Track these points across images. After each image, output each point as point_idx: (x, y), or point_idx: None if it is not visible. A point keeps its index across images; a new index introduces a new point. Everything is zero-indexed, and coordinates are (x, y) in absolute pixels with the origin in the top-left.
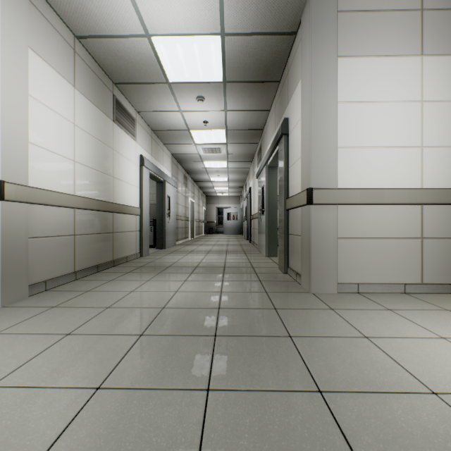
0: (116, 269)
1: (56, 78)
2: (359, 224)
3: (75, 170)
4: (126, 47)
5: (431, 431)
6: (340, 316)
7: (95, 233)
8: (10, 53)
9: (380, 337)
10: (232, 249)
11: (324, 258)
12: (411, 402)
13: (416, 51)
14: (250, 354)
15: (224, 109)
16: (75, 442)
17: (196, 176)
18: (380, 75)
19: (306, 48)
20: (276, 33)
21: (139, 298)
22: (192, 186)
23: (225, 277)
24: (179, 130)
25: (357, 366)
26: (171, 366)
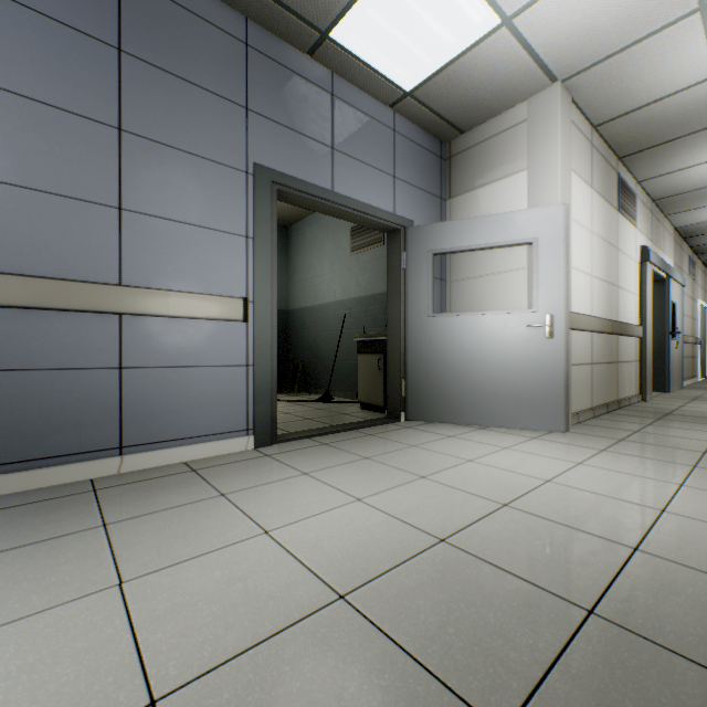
0: (629, 412)
1: (581, 187)
2: None
3: (591, 286)
4: (666, 106)
5: None
6: None
7: (603, 363)
8: (562, 184)
9: None
10: None
11: None
12: None
13: None
14: None
15: None
16: None
17: None
18: None
19: None
20: None
21: None
22: (701, 276)
23: None
24: None
25: None
26: None
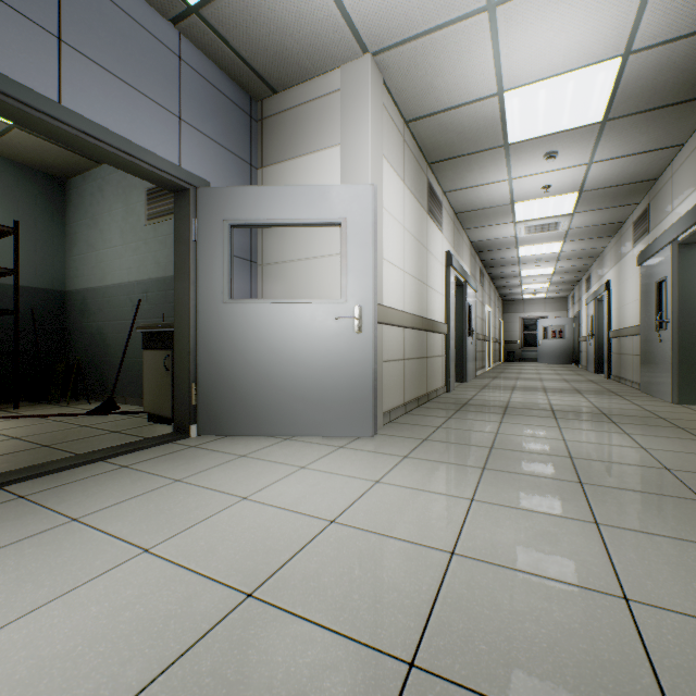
0: (436, 405)
1: (394, 178)
2: None
3: (404, 282)
4: (463, 116)
5: None
6: None
7: (415, 358)
8: (374, 167)
9: None
10: (585, 388)
11: None
12: None
13: None
14: None
15: (587, 161)
16: (633, 560)
17: (496, 271)
18: None
19: None
20: None
21: (519, 442)
22: (488, 286)
23: (626, 429)
24: (496, 206)
25: None
26: (672, 522)
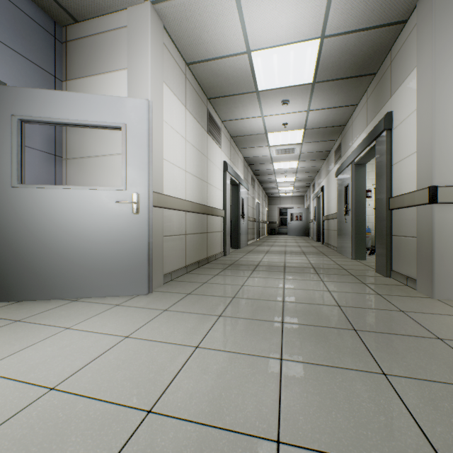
0: (212, 265)
1: (176, 102)
2: None
3: (186, 178)
4: (226, 65)
5: None
6: None
7: (197, 233)
8: (154, 88)
9: None
10: (308, 251)
11: (451, 261)
12: None
13: None
14: (405, 350)
15: (307, 109)
16: (296, 394)
17: (262, 177)
18: None
19: (426, 36)
20: (382, 25)
21: (254, 291)
22: (258, 187)
23: (323, 278)
24: (256, 134)
25: None
26: (332, 351)
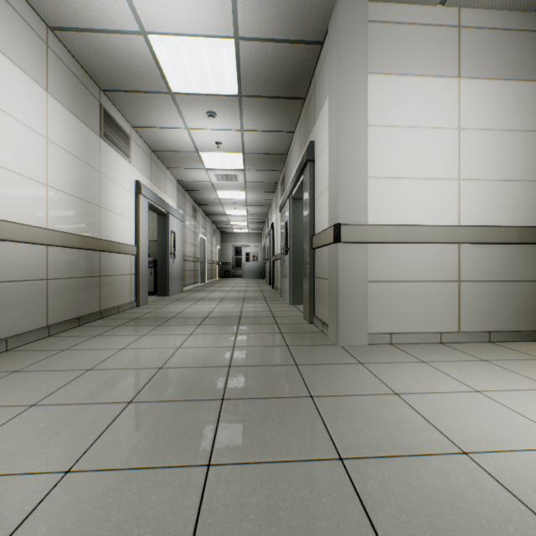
0: (104, 322)
1: (22, 78)
2: (392, 265)
3: (48, 196)
4: (116, 45)
5: (459, 496)
6: (370, 371)
7: (76, 277)
8: None
9: (411, 394)
10: (251, 296)
11: (353, 304)
12: (440, 464)
13: (453, 72)
14: (263, 420)
15: (240, 128)
16: None
17: (208, 208)
18: (414, 97)
19: (334, 62)
20: (300, 41)
21: (131, 357)
22: (204, 220)
23: (240, 330)
24: (186, 151)
25: (384, 427)
26: (165, 439)
